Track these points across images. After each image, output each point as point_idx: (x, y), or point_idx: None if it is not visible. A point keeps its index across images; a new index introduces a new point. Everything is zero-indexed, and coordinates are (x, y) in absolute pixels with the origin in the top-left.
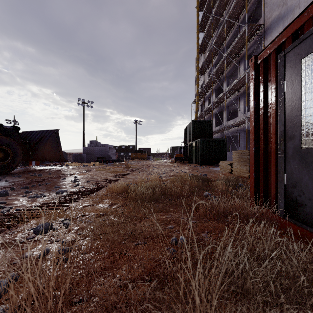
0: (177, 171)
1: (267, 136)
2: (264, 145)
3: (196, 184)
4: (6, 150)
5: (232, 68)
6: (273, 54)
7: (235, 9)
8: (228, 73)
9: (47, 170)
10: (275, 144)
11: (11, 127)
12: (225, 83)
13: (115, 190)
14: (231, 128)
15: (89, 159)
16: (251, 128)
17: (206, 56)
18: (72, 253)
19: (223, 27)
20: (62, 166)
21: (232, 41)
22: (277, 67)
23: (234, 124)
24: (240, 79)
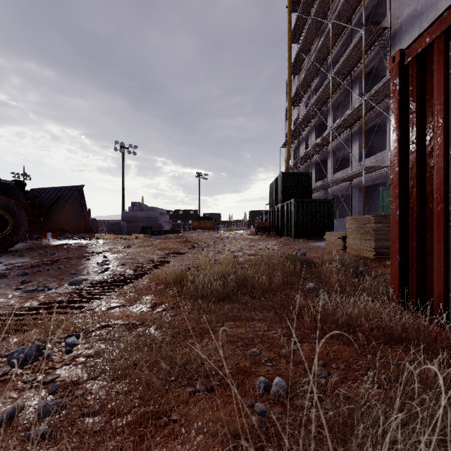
0: (260, 247)
1: (425, 189)
2: (419, 206)
3: (292, 269)
4: (4, 216)
5: (340, 94)
6: (437, 43)
7: (346, 5)
8: (334, 102)
9: (65, 246)
10: (442, 203)
11: (12, 182)
12: (330, 118)
13: (163, 279)
14: (340, 183)
15: (131, 230)
16: (392, 177)
17: (302, 78)
18: (65, 412)
19: (327, 33)
20: (90, 239)
21: (341, 54)
22: (446, 65)
23: (345, 177)
24: (354, 110)
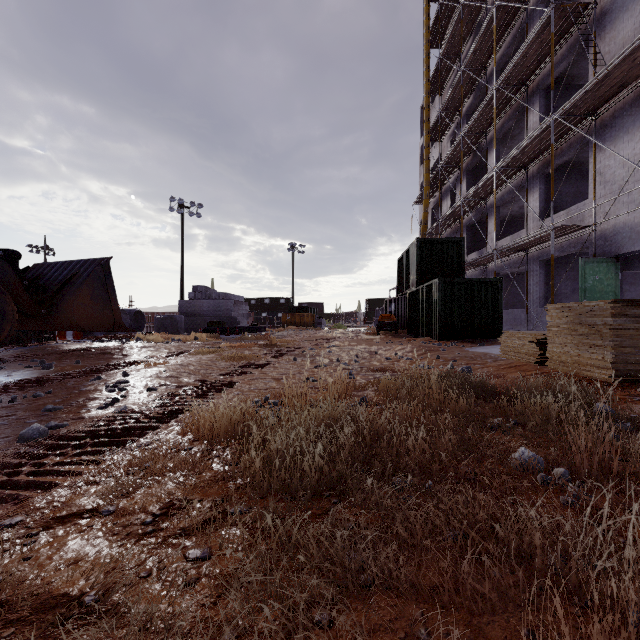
0: (387, 355)
1: None
2: None
3: (464, 404)
4: None
5: (508, 118)
6: None
7: None
8: (498, 132)
9: (80, 352)
10: None
11: None
12: (491, 155)
13: (204, 433)
14: (507, 255)
15: (192, 326)
16: None
17: (447, 97)
18: None
19: (488, 24)
20: (127, 341)
21: (508, 58)
22: None
23: (518, 245)
24: (534, 138)
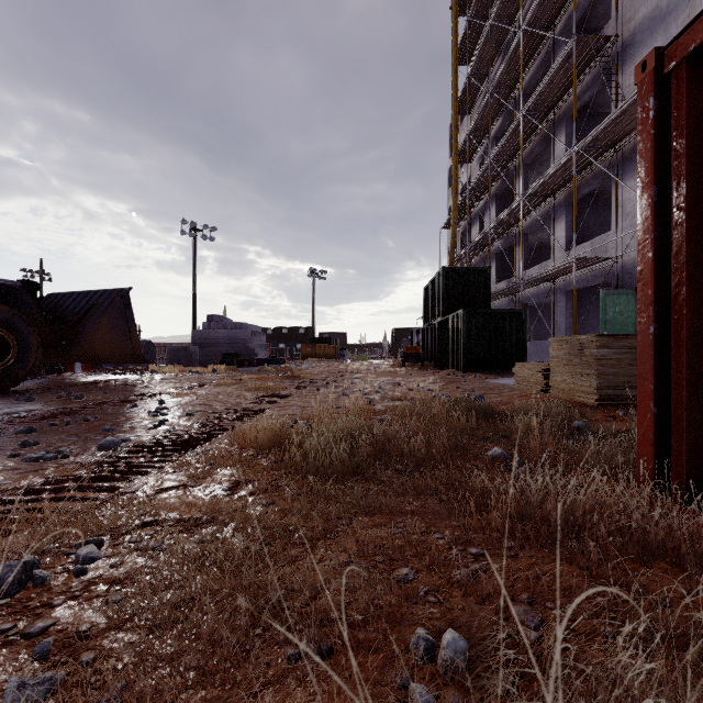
0: (410, 386)
1: (702, 289)
2: (691, 319)
3: (464, 422)
4: (2, 336)
5: (536, 144)
6: None
7: (545, 3)
8: (527, 157)
9: (101, 384)
10: None
11: (17, 284)
12: (519, 181)
13: (252, 441)
14: (535, 285)
15: (206, 358)
16: (640, 269)
17: (475, 119)
18: (56, 700)
19: (515, 48)
20: (141, 373)
21: (537, 81)
22: None
23: (544, 275)
24: (559, 168)
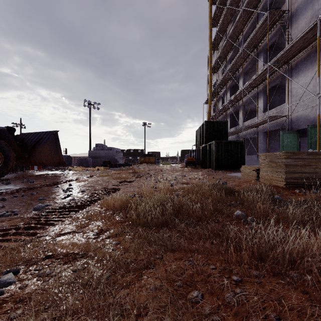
0: (190, 177)
1: None
2: None
3: (219, 196)
4: None
5: (249, 63)
6: None
7: None
8: (244, 69)
9: (44, 175)
10: None
11: (5, 128)
12: (241, 81)
13: (111, 206)
14: (248, 129)
15: (95, 163)
16: None
17: (220, 52)
18: None
19: (239, 18)
20: (64, 170)
21: (249, 34)
22: None
23: (253, 124)
24: (260, 74)
